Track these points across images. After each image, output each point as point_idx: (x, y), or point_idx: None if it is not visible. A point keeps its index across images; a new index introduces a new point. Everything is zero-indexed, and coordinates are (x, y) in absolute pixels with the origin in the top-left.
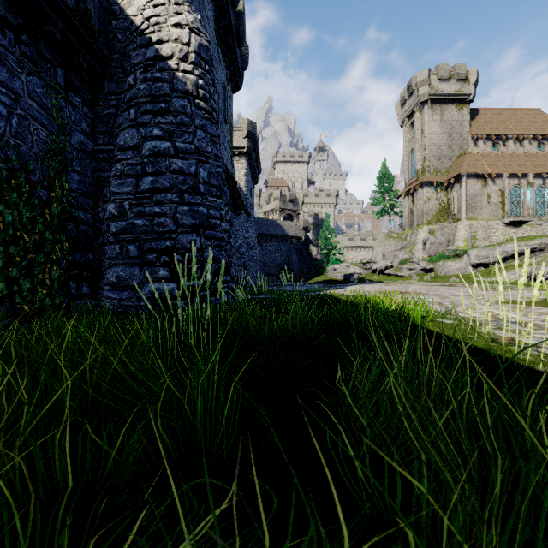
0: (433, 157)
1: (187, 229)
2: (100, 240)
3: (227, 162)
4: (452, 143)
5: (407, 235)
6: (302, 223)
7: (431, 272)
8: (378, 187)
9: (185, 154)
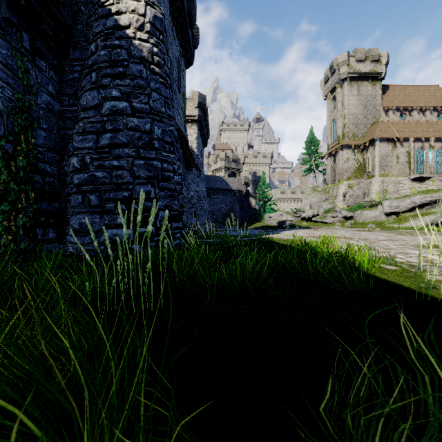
0: (351, 124)
1: (143, 180)
2: (66, 190)
3: (180, 125)
4: (367, 113)
5: (329, 188)
6: (243, 179)
7: (350, 219)
8: (306, 149)
9: (141, 113)
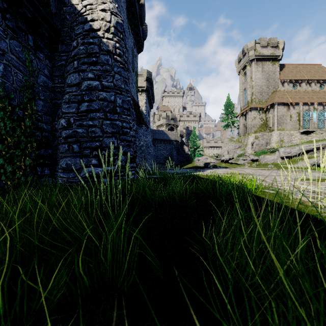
0: (257, 93)
1: (109, 134)
2: (56, 141)
3: (134, 95)
4: (269, 84)
5: (242, 139)
6: (179, 132)
7: (256, 162)
8: (225, 111)
9: (108, 89)
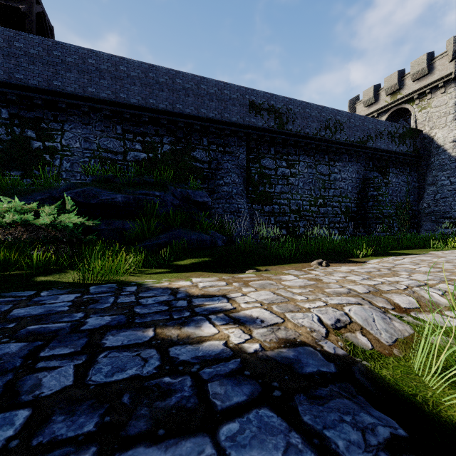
0: None
1: (455, 210)
2: (419, 215)
3: None
4: None
5: None
6: None
7: None
8: None
9: (455, 183)
